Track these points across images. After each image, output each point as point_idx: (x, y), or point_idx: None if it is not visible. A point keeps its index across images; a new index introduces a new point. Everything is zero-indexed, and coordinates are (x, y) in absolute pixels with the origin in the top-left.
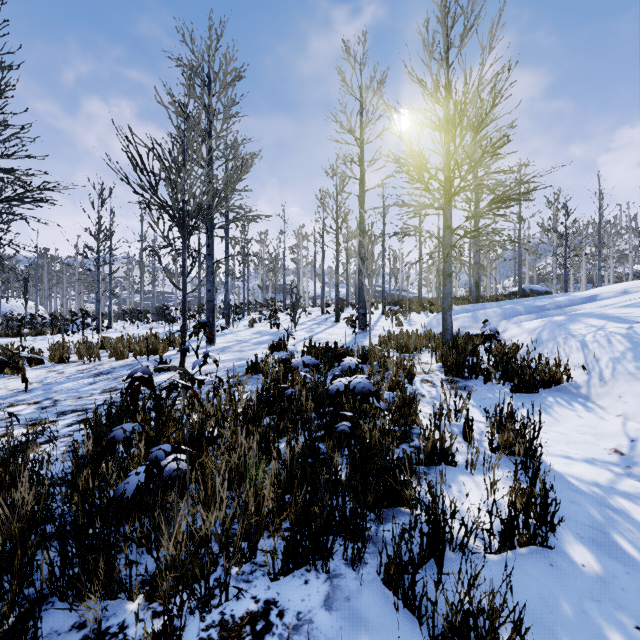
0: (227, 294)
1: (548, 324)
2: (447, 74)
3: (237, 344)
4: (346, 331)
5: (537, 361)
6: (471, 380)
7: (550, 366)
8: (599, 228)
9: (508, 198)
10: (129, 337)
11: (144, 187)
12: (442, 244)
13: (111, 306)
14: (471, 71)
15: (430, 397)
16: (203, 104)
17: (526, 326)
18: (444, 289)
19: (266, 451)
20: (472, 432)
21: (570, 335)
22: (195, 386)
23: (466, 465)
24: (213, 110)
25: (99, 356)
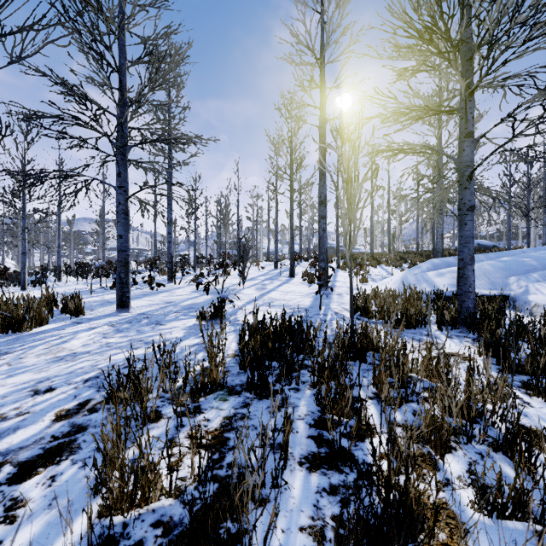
0: (170, 246)
1: None
2: None
3: (161, 309)
4: (303, 288)
5: None
6: None
7: None
8: None
9: None
10: (6, 300)
11: None
12: (457, 162)
13: (60, 260)
14: None
15: None
16: None
17: None
18: (462, 230)
19: None
20: None
21: None
22: None
23: None
24: None
25: None
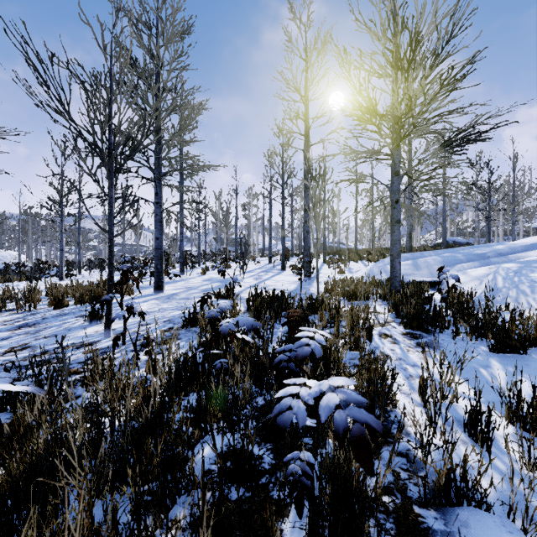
0: (181, 244)
1: (500, 271)
2: (395, 17)
3: (185, 291)
4: (292, 278)
5: (503, 312)
6: (435, 334)
7: (525, 318)
8: (515, 187)
9: (463, 139)
10: (77, 284)
11: (60, 111)
12: (390, 190)
13: (80, 255)
14: (425, 5)
15: (396, 358)
16: (151, 53)
17: (472, 273)
18: (392, 236)
19: (165, 487)
20: (489, 432)
21: (536, 283)
22: (120, 342)
23: (509, 512)
24: (161, 60)
25: (35, 305)
